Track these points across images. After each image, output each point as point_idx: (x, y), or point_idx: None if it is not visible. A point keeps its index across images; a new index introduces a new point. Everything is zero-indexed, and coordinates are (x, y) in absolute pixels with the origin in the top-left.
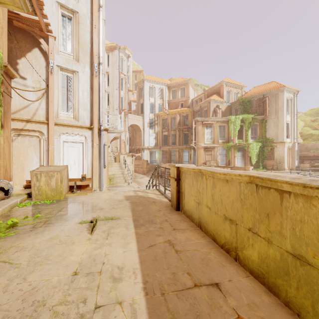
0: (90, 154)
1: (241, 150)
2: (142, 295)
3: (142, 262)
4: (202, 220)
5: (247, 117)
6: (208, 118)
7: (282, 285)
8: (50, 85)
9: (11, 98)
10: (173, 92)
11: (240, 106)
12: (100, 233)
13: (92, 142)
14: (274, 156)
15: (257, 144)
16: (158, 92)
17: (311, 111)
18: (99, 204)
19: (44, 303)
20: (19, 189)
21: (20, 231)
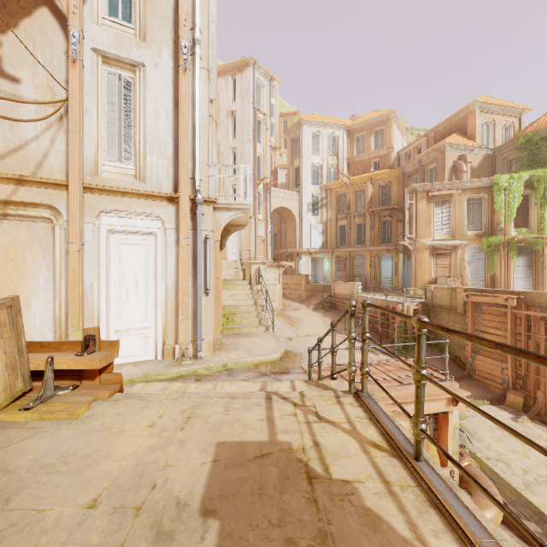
0: (172, 261)
1: (525, 253)
2: None
3: None
4: None
5: (544, 174)
6: (441, 184)
7: None
8: (70, 91)
9: None
10: (359, 142)
11: (521, 152)
12: None
13: (177, 232)
14: None
15: None
16: (329, 143)
17: None
18: None
19: None
20: None
21: None
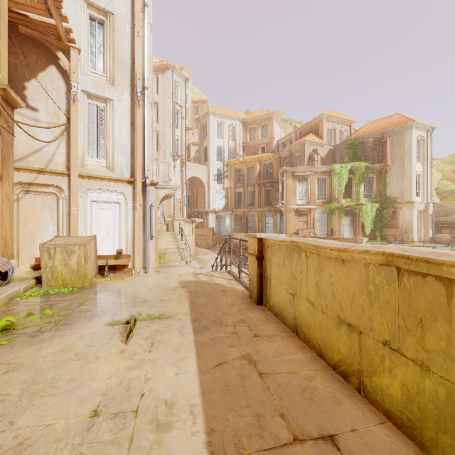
0: (130, 219)
1: (349, 214)
2: None
3: (206, 394)
4: (300, 321)
5: (359, 166)
6: (301, 168)
7: (451, 447)
8: (72, 119)
9: (16, 138)
10: (251, 131)
11: (349, 150)
12: (141, 341)
13: (133, 202)
14: (398, 222)
15: (373, 206)
16: (229, 131)
17: (451, 158)
18: (141, 294)
19: None
20: (24, 270)
21: (18, 336)
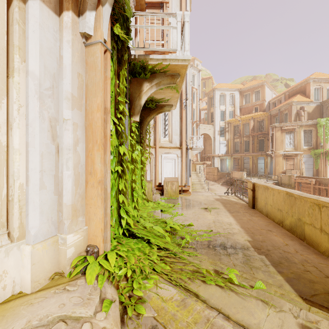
0: (180, 167)
1: None
2: (241, 228)
3: (238, 223)
4: (268, 212)
5: None
6: (289, 123)
7: (295, 230)
8: (157, 122)
9: None
10: (246, 97)
11: None
12: (213, 213)
13: (181, 158)
14: None
15: None
16: (229, 99)
17: None
18: (202, 201)
19: (210, 225)
20: None
21: (177, 208)
